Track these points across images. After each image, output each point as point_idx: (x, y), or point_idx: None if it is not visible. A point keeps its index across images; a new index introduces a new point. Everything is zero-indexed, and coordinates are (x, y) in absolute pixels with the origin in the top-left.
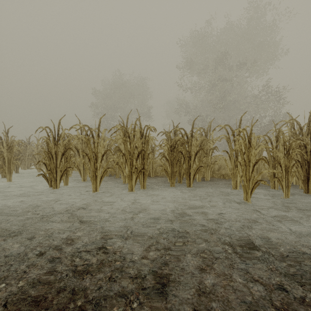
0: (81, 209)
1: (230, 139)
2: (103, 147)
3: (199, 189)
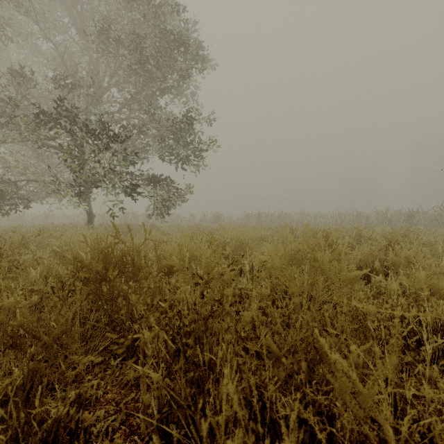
0: None
1: None
2: None
3: None
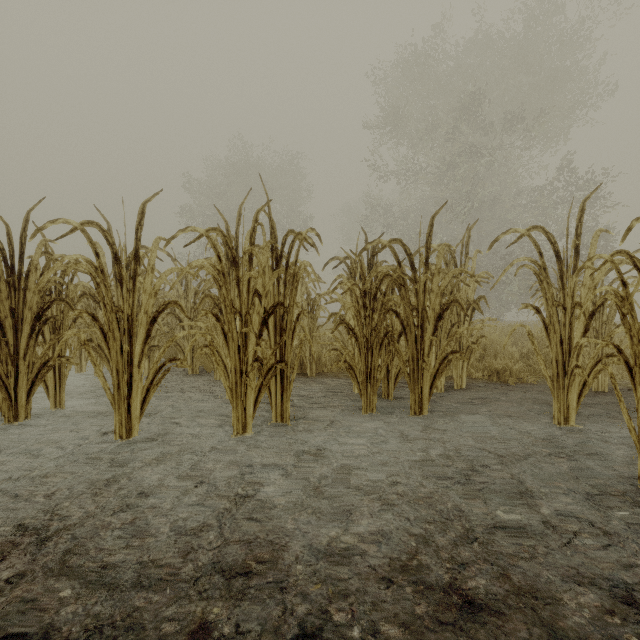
0: (8, 547)
1: (546, 271)
2: (153, 296)
3: (453, 424)
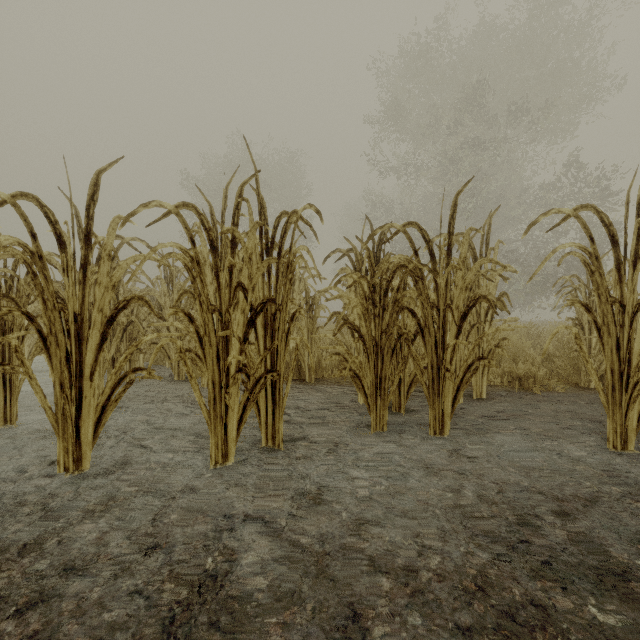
0: None
1: (598, 260)
2: (110, 290)
3: (483, 448)
